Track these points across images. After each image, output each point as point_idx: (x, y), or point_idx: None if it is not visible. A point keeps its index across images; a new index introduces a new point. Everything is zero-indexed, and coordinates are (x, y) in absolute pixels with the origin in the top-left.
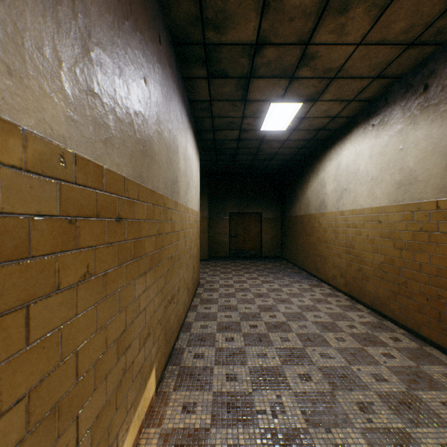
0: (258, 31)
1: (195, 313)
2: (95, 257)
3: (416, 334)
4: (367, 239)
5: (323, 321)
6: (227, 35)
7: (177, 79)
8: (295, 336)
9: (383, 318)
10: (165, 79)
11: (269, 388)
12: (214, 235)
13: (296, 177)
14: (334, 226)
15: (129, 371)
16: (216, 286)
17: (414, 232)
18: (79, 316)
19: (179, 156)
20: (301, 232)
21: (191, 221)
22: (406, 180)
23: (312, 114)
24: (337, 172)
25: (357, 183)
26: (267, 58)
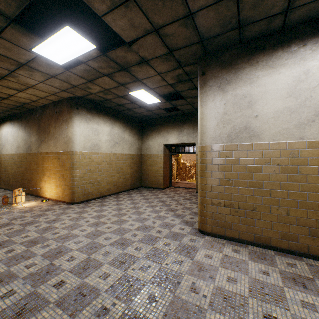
0: None
1: None
2: None
3: None
4: (11, 165)
5: None
6: None
7: None
8: None
9: None
10: None
11: None
12: None
13: None
14: (1, 160)
15: None
16: None
17: (20, 162)
18: None
19: None
20: None
21: None
22: (19, 146)
23: None
24: (2, 136)
25: (8, 143)
26: None
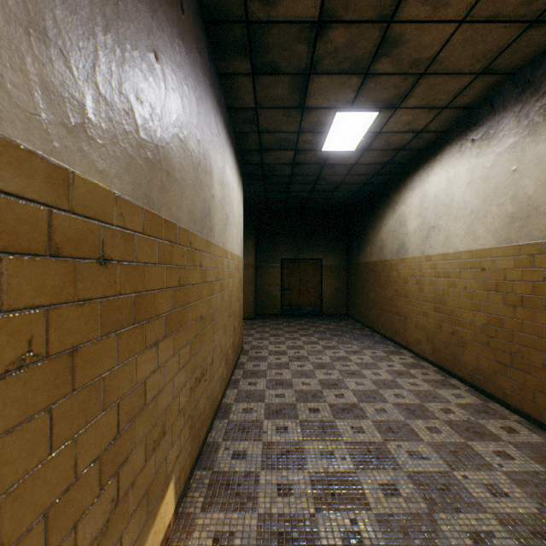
0: (322, 1)
1: (236, 391)
2: (48, 324)
3: (538, 423)
4: (465, 292)
5: (407, 403)
6: (278, 8)
7: (209, 73)
8: (372, 425)
9: (488, 399)
10: (190, 66)
11: (340, 508)
12: (261, 286)
13: (366, 213)
14: (418, 276)
15: (125, 499)
16: (265, 352)
17: (534, 282)
18: (6, 435)
19: (214, 180)
20: (373, 283)
21: (231, 269)
22: (522, 212)
23: (391, 128)
24: (422, 204)
25: (451, 218)
26: (334, 43)
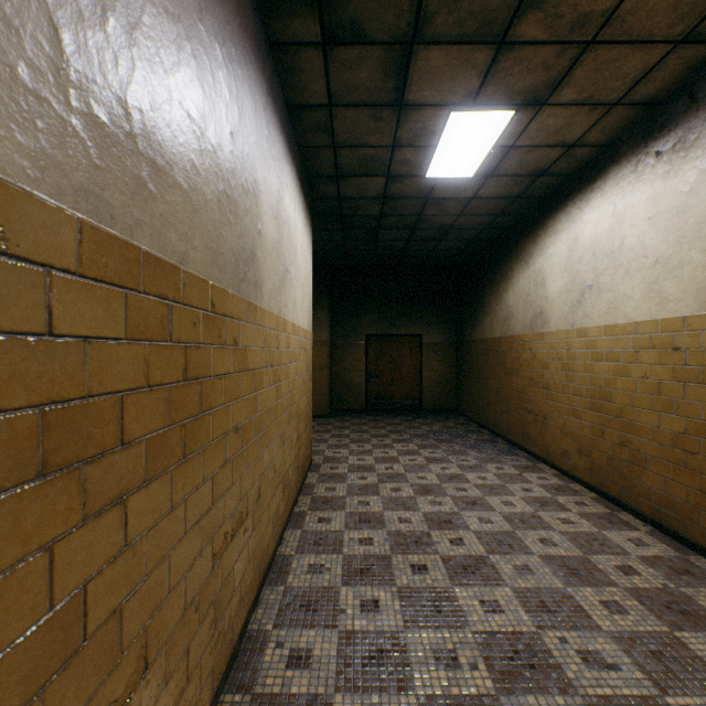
0: None
1: (300, 534)
2: None
3: None
4: (644, 383)
5: (562, 555)
6: None
7: (253, 33)
8: (513, 596)
9: (686, 548)
10: None
11: None
12: (339, 372)
13: (484, 270)
14: (565, 358)
15: None
16: (343, 468)
17: None
18: None
19: (262, 208)
20: (494, 368)
21: (293, 348)
22: None
23: (530, 139)
24: (572, 254)
25: (620, 273)
26: None
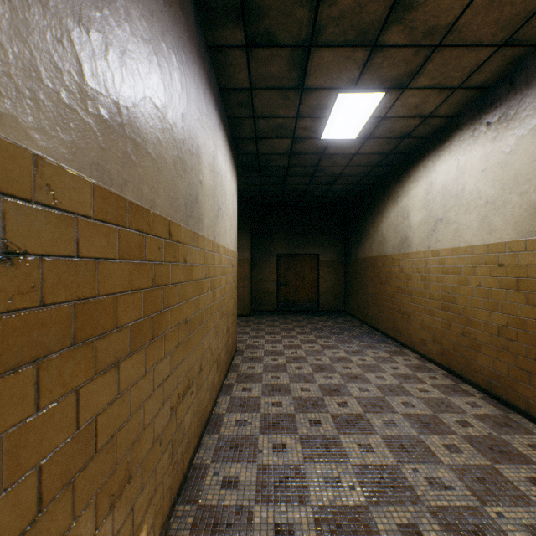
0: None
1: (229, 399)
2: None
3: None
4: (479, 290)
5: (418, 413)
6: None
7: (197, 41)
8: (381, 441)
9: (508, 409)
10: (171, 22)
11: None
12: (257, 282)
13: (365, 206)
14: (424, 271)
15: None
16: (260, 353)
17: None
18: None
19: (202, 164)
20: (372, 279)
21: (224, 264)
22: None
23: (396, 112)
24: (428, 196)
25: (462, 210)
26: (339, 7)
